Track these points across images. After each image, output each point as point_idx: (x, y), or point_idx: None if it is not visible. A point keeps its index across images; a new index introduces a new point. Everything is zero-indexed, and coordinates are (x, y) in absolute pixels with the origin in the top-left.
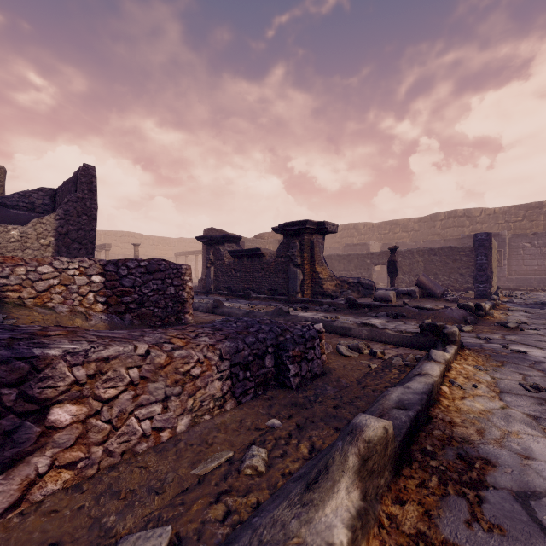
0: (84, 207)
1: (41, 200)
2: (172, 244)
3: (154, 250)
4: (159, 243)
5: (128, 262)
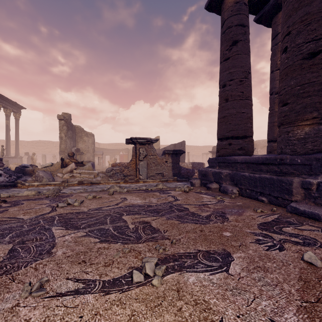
0: (183, 150)
1: (172, 146)
2: (200, 149)
3: (193, 152)
4: (195, 149)
5: (195, 162)
